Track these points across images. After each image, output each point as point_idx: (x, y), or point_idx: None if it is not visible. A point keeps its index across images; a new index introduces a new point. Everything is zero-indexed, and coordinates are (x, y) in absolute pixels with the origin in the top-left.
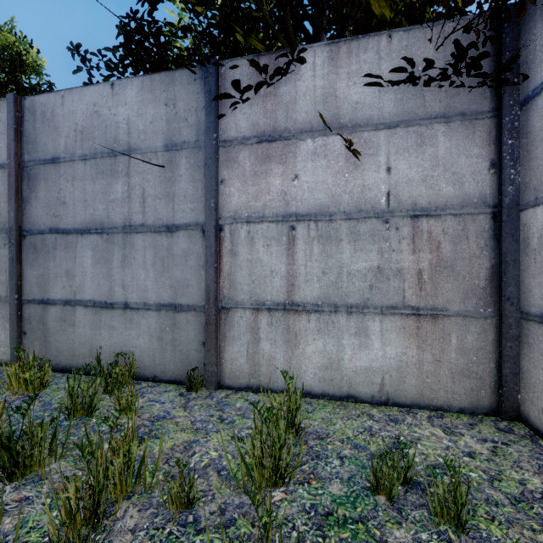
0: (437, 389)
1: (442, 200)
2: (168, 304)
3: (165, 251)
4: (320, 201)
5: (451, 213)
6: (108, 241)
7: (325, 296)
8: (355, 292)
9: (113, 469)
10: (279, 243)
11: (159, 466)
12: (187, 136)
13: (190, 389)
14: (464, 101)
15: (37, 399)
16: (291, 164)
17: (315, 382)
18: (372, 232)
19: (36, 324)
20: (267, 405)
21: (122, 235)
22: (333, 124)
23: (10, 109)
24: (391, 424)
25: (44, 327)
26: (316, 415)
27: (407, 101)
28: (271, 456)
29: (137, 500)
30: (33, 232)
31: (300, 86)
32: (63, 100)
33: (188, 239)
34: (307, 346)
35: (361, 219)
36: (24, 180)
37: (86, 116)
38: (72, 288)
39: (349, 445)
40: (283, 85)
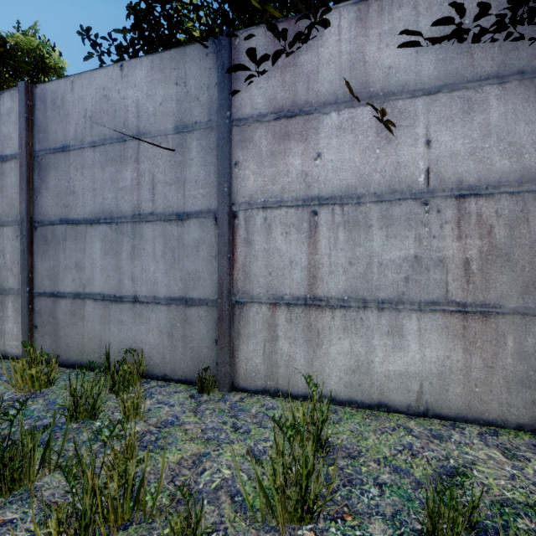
0: (488, 400)
1: (495, 176)
2: (178, 297)
3: (175, 241)
4: (346, 182)
5: (507, 191)
6: (117, 231)
7: (352, 290)
8: (387, 285)
9: (107, 492)
10: (299, 230)
11: (164, 485)
12: (198, 116)
13: (201, 391)
14: (523, 56)
15: (43, 397)
16: (313, 141)
17: (340, 387)
18: (407, 216)
19: (46, 318)
20: (289, 416)
21: (131, 224)
22: (362, 93)
23: (21, 98)
24: (435, 442)
25: (54, 321)
26: (344, 426)
27: (451, 61)
28: (295, 485)
29: (134, 531)
30: (44, 223)
31: (323, 53)
32: (72, 86)
33: (200, 228)
34: (331, 346)
35: (395, 201)
36: (35, 170)
37: (96, 101)
38: (81, 280)
39: (388, 468)
40: (304, 53)
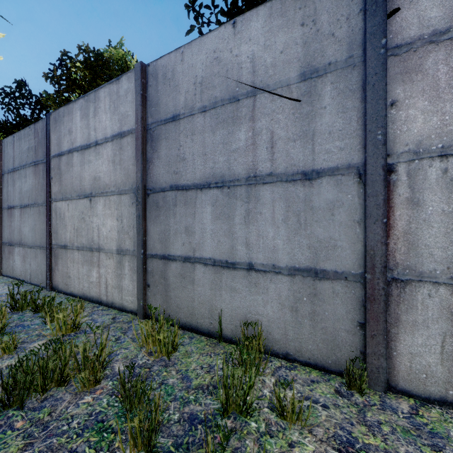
0: None
1: None
2: (305, 268)
3: (300, 204)
4: None
5: None
6: (229, 195)
7: None
8: None
9: None
10: None
11: None
12: (333, 55)
13: (349, 386)
14: None
15: (173, 366)
16: None
17: None
18: None
19: (158, 278)
20: None
21: (245, 187)
22: None
23: (137, 77)
24: None
25: (165, 282)
26: None
27: None
28: None
29: None
30: (155, 190)
31: None
32: (182, 56)
33: (335, 187)
34: None
35: None
36: (147, 142)
37: (206, 66)
38: (191, 244)
39: None
40: None
